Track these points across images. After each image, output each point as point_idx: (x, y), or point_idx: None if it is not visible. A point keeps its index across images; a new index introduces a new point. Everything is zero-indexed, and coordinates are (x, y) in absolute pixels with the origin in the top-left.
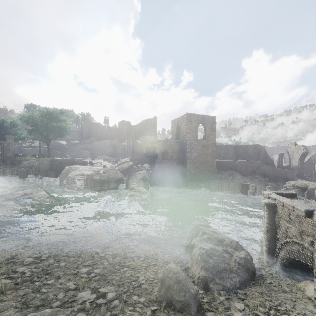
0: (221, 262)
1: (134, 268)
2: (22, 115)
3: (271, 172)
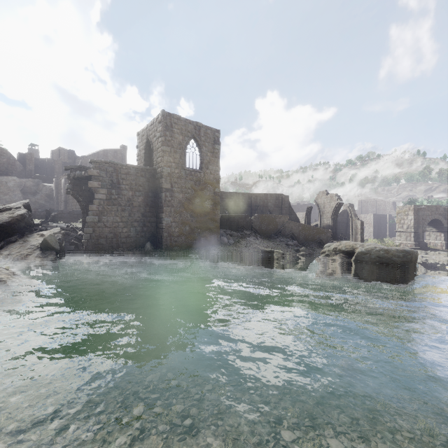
0: None
1: None
2: None
3: (301, 231)
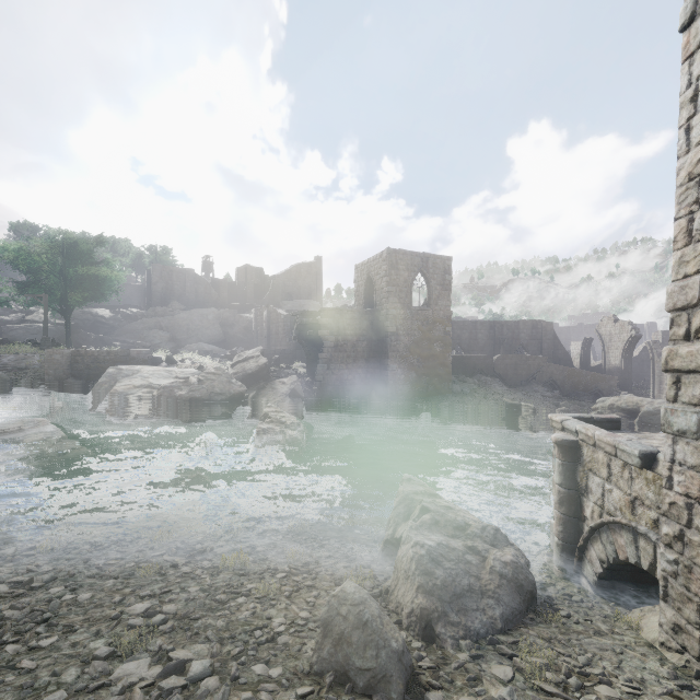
0: (463, 575)
1: (262, 597)
2: (1, 246)
3: (567, 378)
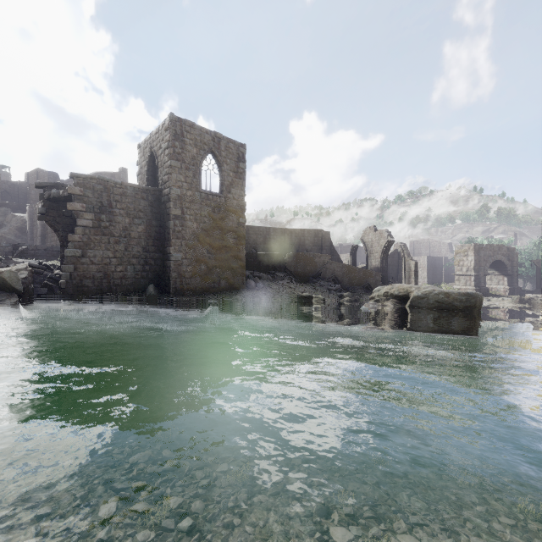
0: None
1: None
2: None
3: (346, 274)
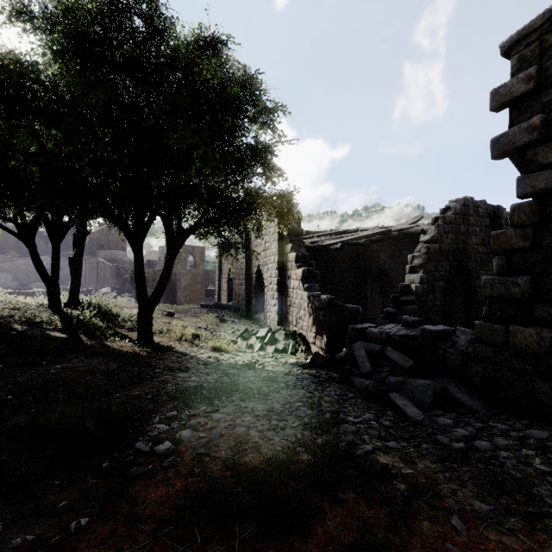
0: None
1: None
2: None
3: None
